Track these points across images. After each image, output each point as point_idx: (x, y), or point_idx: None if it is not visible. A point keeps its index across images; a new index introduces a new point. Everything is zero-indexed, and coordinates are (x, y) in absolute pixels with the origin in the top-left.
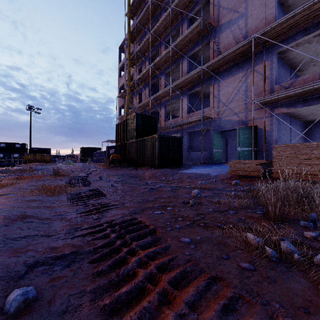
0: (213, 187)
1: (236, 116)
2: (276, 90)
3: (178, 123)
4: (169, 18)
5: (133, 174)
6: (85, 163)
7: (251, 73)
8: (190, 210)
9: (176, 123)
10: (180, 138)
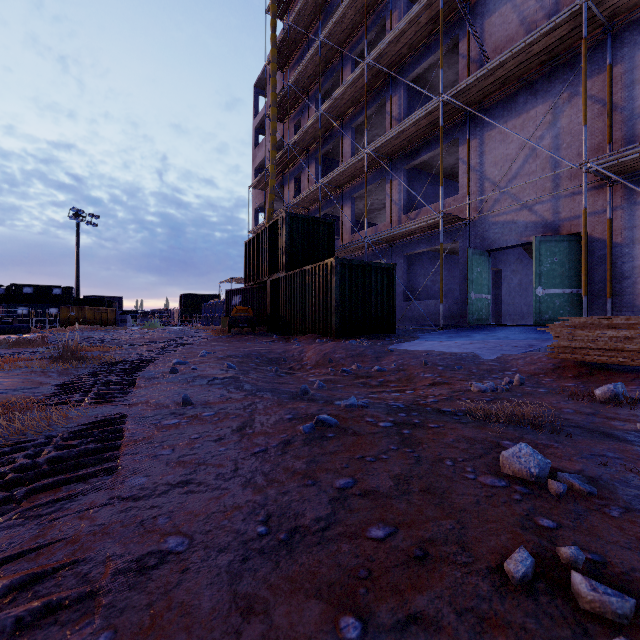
0: (543, 412)
1: (529, 212)
2: None
3: (384, 234)
4: None
5: (276, 353)
6: (186, 327)
7: (569, 103)
8: None
9: (379, 235)
10: (389, 266)
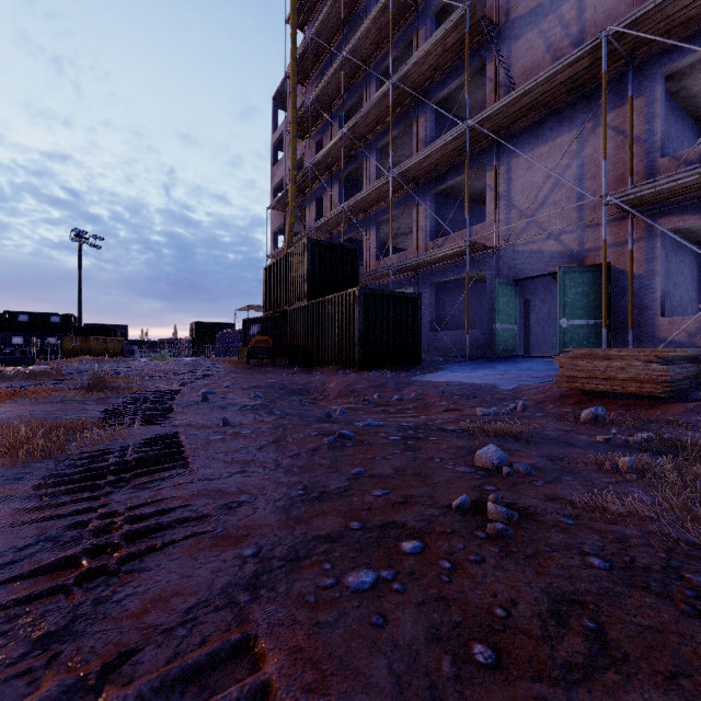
0: (529, 429)
1: (555, 242)
2: (664, 171)
3: (409, 262)
4: (386, 16)
5: (299, 384)
6: (199, 358)
7: (593, 133)
8: (507, 566)
9: (404, 263)
10: (414, 296)
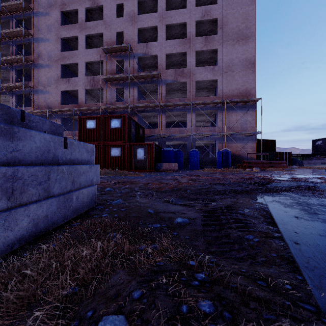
0: None
1: None
2: None
3: None
4: None
5: None
6: None
7: None
8: None
9: None
10: None
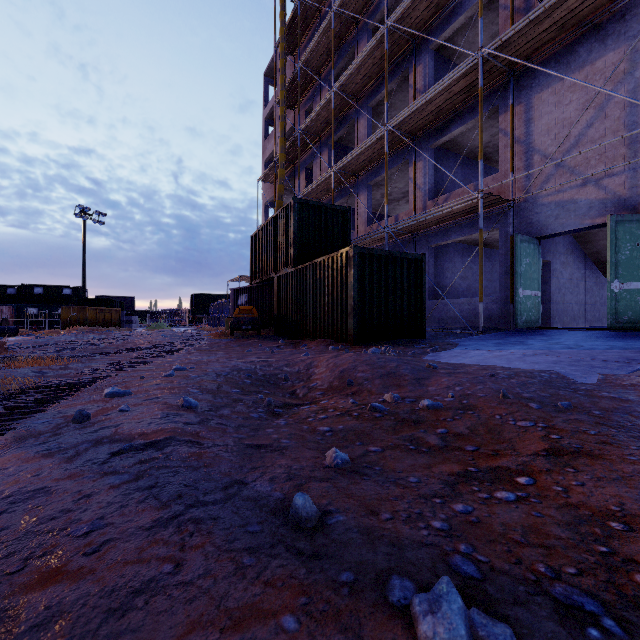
0: None
1: (594, 188)
2: None
3: (407, 222)
4: None
5: (277, 367)
6: (193, 328)
7: None
8: None
9: (402, 223)
10: (417, 258)
